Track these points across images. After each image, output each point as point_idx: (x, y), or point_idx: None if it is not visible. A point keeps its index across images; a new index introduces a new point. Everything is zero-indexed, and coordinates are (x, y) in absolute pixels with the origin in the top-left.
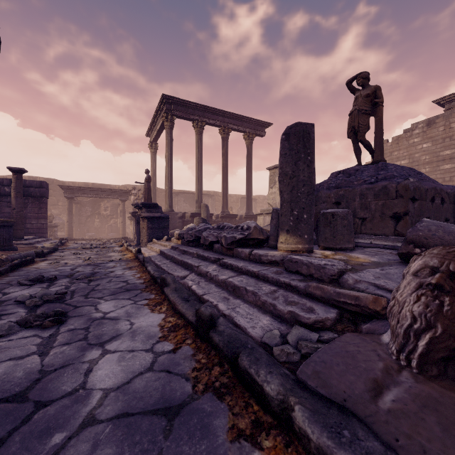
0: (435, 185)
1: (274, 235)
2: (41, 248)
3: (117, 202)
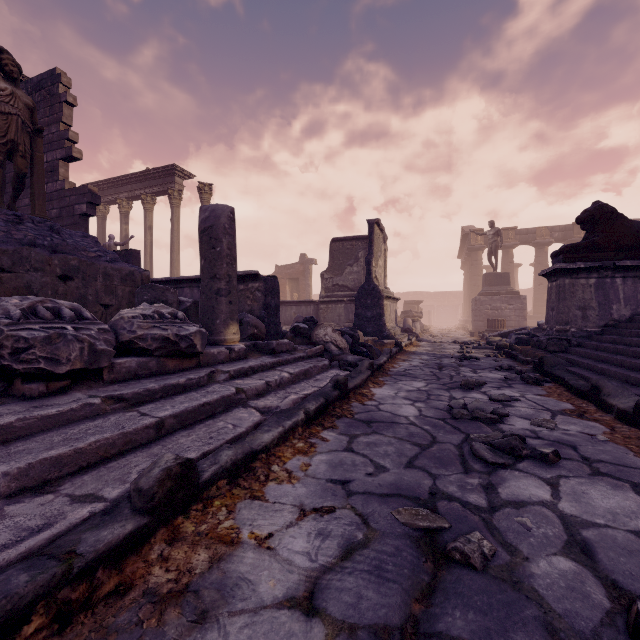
0: None
1: None
2: None
3: None
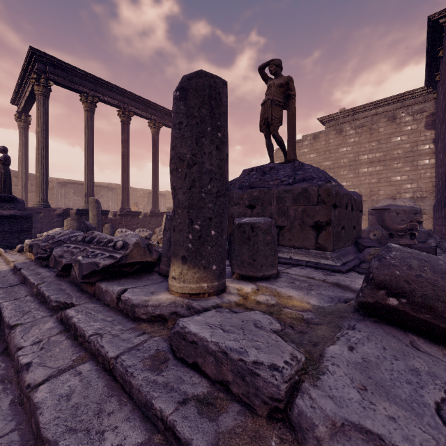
0: (346, 190)
1: (167, 256)
2: None
3: None
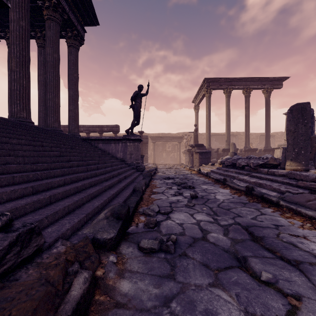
0: None
1: (283, 162)
2: (152, 167)
3: (175, 143)
